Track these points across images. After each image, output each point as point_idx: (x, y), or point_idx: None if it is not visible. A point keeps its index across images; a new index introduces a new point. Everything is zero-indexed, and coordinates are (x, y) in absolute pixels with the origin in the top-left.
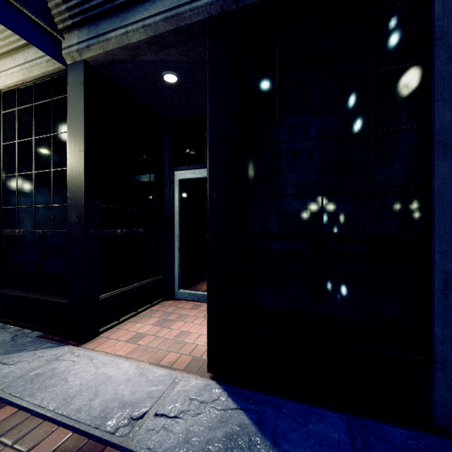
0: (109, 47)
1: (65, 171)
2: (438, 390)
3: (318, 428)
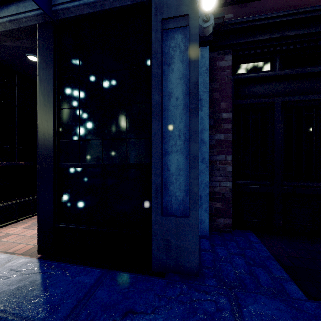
0: None
1: None
2: (153, 251)
3: (81, 278)
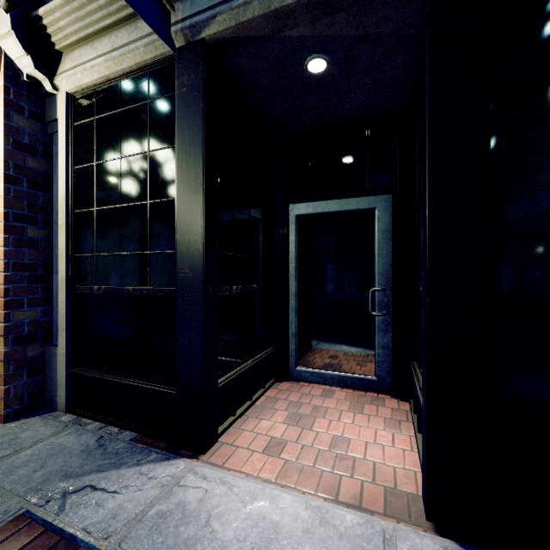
0: (245, 16)
1: (169, 204)
2: None
3: None
